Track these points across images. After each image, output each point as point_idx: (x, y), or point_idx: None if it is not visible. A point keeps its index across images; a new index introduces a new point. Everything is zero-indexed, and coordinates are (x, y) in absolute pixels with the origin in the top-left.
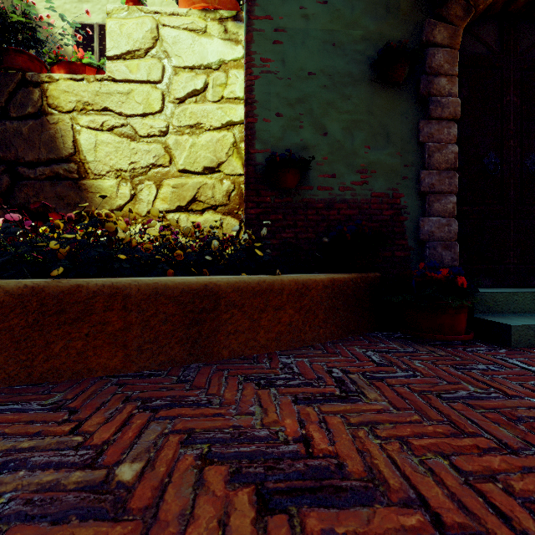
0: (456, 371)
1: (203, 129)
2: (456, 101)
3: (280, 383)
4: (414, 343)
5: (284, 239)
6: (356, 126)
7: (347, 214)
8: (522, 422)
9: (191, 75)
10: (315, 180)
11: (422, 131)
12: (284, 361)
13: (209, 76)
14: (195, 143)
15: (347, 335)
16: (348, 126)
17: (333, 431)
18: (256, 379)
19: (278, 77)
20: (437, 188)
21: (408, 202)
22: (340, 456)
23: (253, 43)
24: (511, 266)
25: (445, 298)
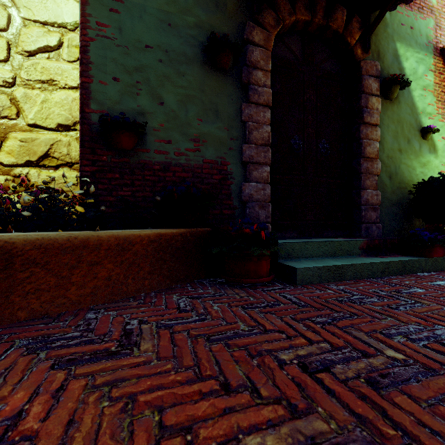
0: (242, 311)
1: (57, 86)
2: (269, 91)
3: (59, 344)
4: (227, 287)
5: (121, 197)
6: (190, 100)
7: (182, 176)
8: (258, 357)
9: (42, 30)
10: (152, 144)
11: (244, 112)
12: (89, 317)
13: (64, 35)
14: (47, 99)
15: (175, 283)
16: (182, 99)
17: (63, 400)
18: (34, 342)
19: (115, 43)
20: (255, 159)
21: (233, 169)
22: (41, 434)
23: (88, 6)
24: (309, 222)
25: (251, 249)
